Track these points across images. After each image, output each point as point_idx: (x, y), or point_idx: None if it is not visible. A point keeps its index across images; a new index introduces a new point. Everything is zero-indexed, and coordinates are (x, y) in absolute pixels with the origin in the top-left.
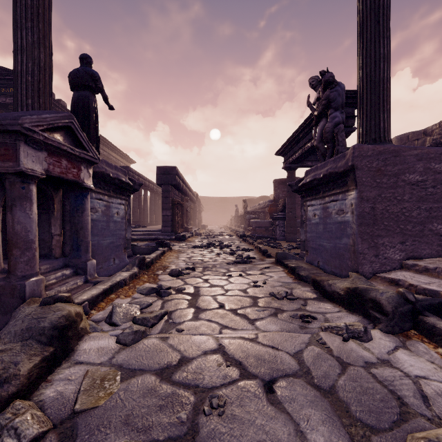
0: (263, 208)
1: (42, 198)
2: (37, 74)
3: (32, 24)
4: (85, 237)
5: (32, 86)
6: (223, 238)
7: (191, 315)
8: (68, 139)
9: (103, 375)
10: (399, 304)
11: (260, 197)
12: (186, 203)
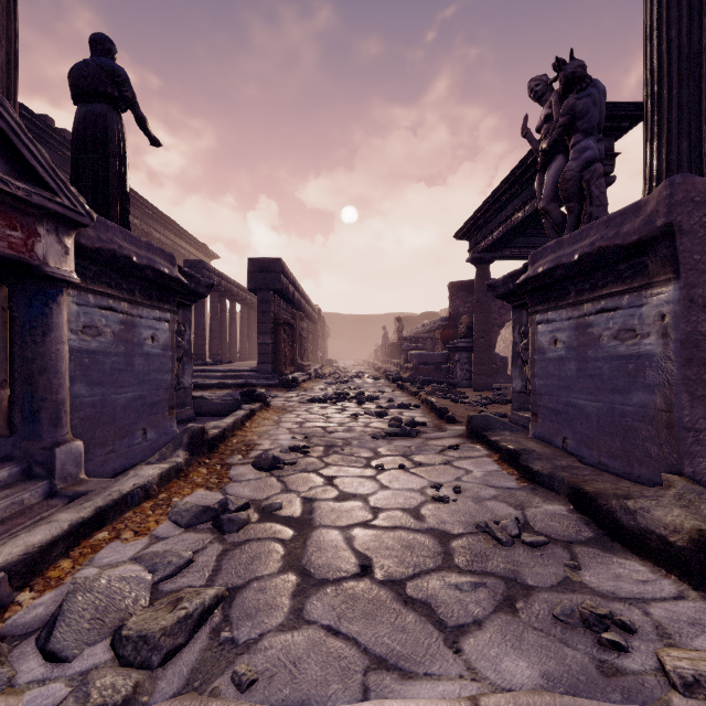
0: (431, 331)
1: None
2: None
3: None
4: (51, 392)
5: None
6: (363, 383)
7: (285, 607)
8: None
9: None
10: None
11: (424, 313)
12: (299, 323)
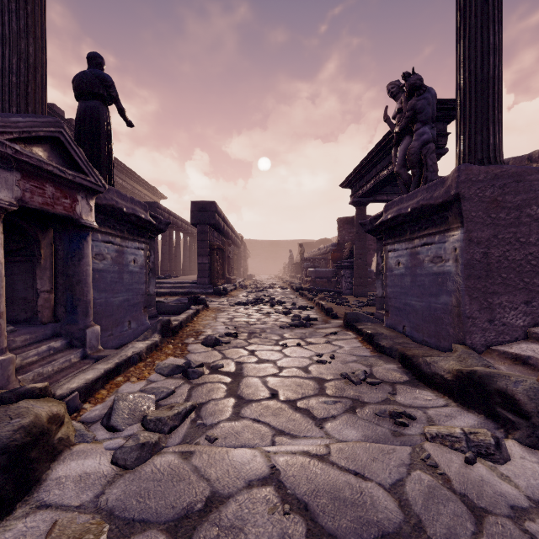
0: (324, 253)
1: (22, 240)
2: (25, 73)
3: (17, 6)
4: (83, 295)
5: (18, 90)
6: (274, 292)
7: (230, 411)
8: (55, 157)
9: (79, 533)
10: None
11: (320, 240)
12: (227, 247)
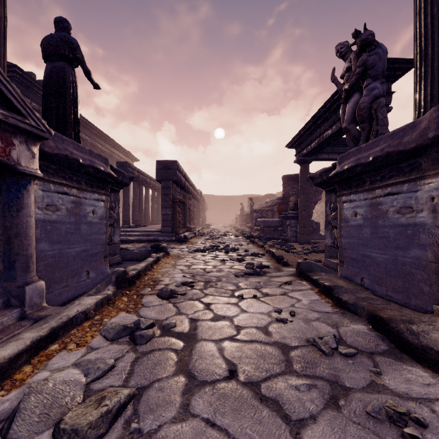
0: (271, 206)
1: None
2: None
3: None
4: (23, 249)
5: None
6: (228, 239)
7: (177, 403)
8: None
9: None
10: None
11: (266, 195)
12: (188, 201)
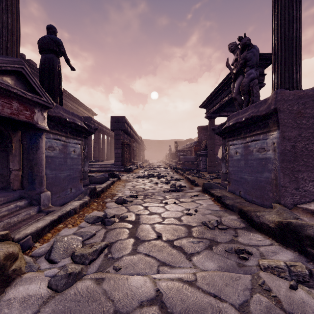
0: (189, 147)
1: (0, 137)
2: (5, 35)
3: None
4: (39, 172)
5: (1, 45)
6: (160, 170)
7: (130, 248)
8: (19, 84)
9: None
10: None
11: (187, 139)
12: (132, 144)
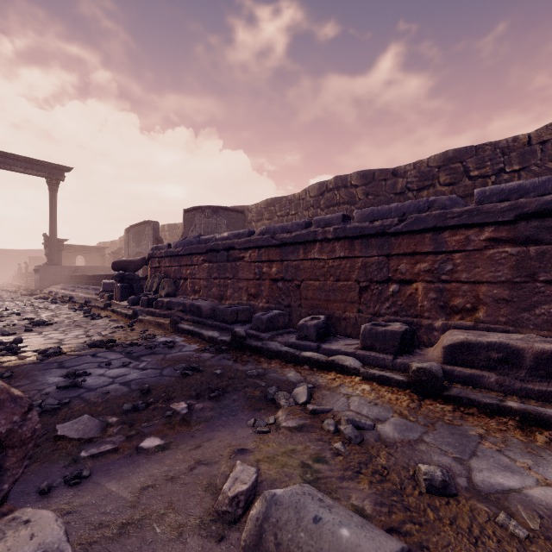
0: None
1: None
2: None
3: None
4: None
5: None
6: None
7: None
8: None
9: None
10: (35, 290)
11: None
12: None
